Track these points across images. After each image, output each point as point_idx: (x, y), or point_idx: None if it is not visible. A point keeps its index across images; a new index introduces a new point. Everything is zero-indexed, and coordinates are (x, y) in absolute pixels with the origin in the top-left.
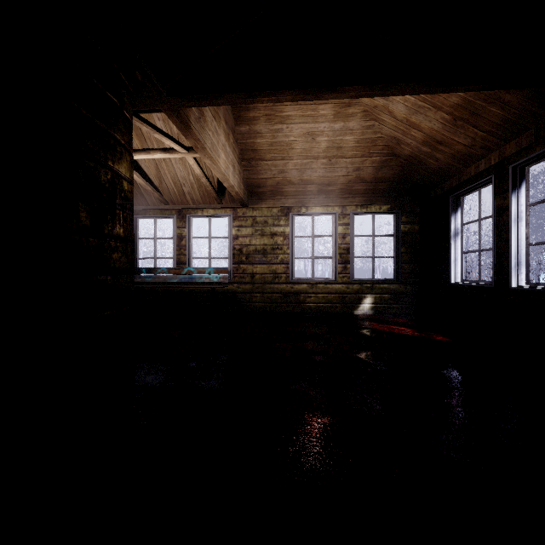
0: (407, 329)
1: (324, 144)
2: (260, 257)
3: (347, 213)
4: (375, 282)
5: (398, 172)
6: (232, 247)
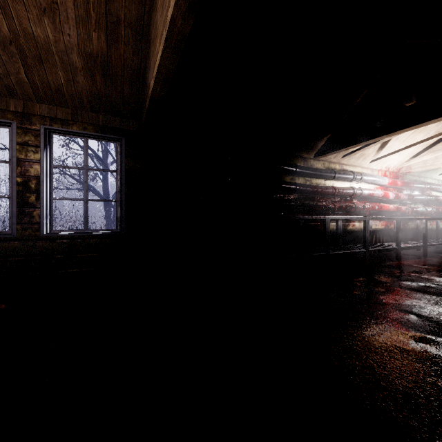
0: None
1: None
2: None
3: None
4: None
5: None
6: None
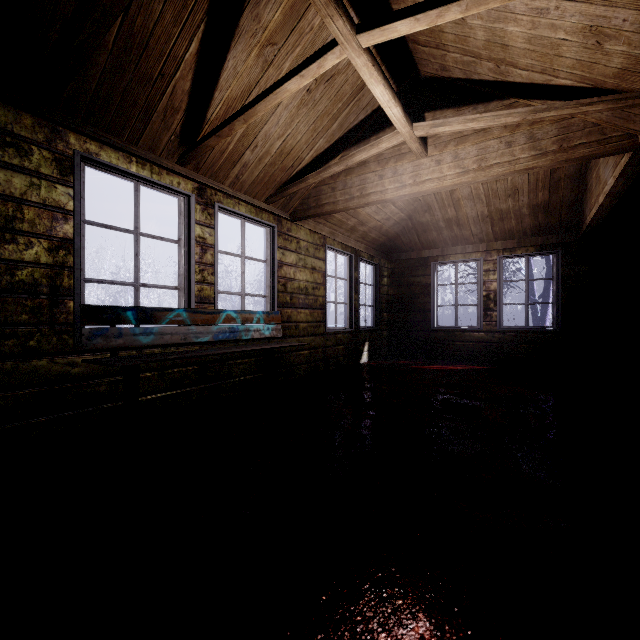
0: (447, 366)
1: None
2: (303, 298)
3: (357, 257)
4: (369, 329)
5: (398, 231)
6: (277, 279)
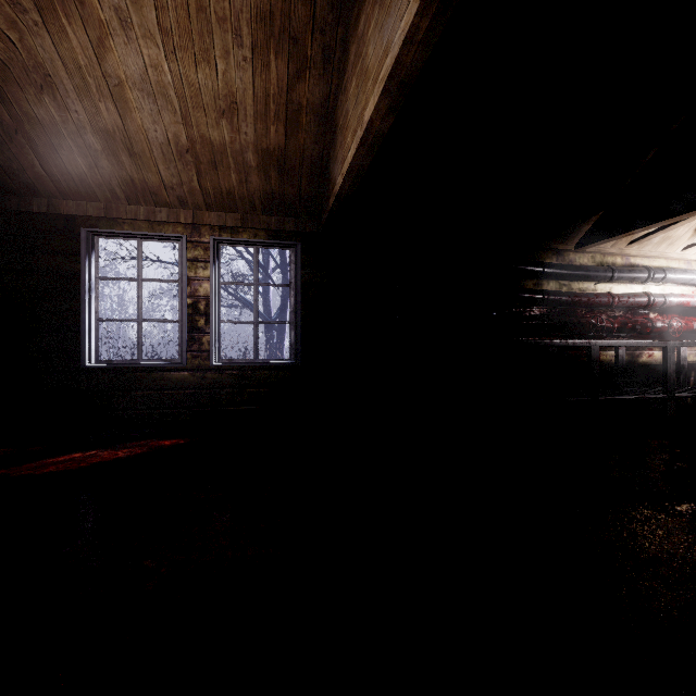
0: (95, 452)
1: None
2: None
3: None
4: None
5: None
6: None
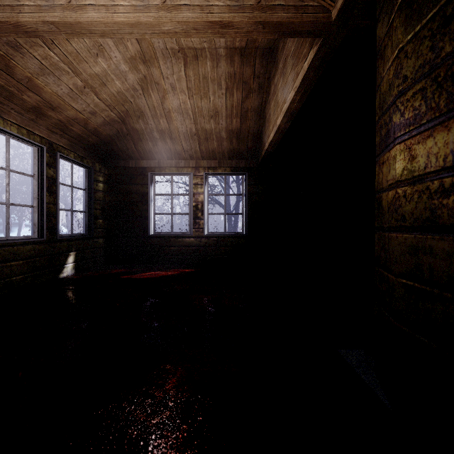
0: (159, 272)
1: (98, 68)
2: None
3: (54, 152)
4: (76, 238)
5: (112, 134)
6: None
